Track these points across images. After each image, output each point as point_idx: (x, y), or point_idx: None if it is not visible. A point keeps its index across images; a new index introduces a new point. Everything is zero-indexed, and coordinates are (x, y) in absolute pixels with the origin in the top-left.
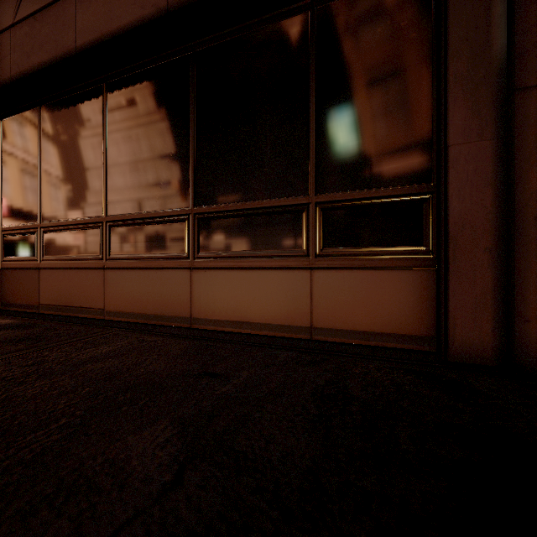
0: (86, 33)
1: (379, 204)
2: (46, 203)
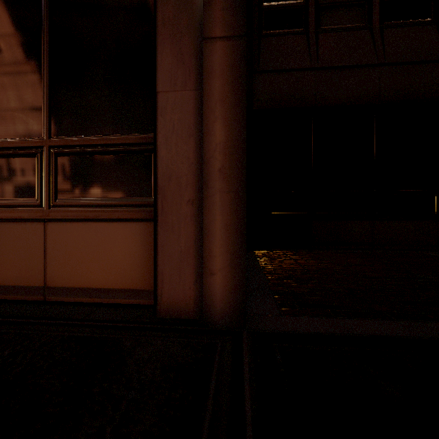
0: None
1: (113, 152)
2: None
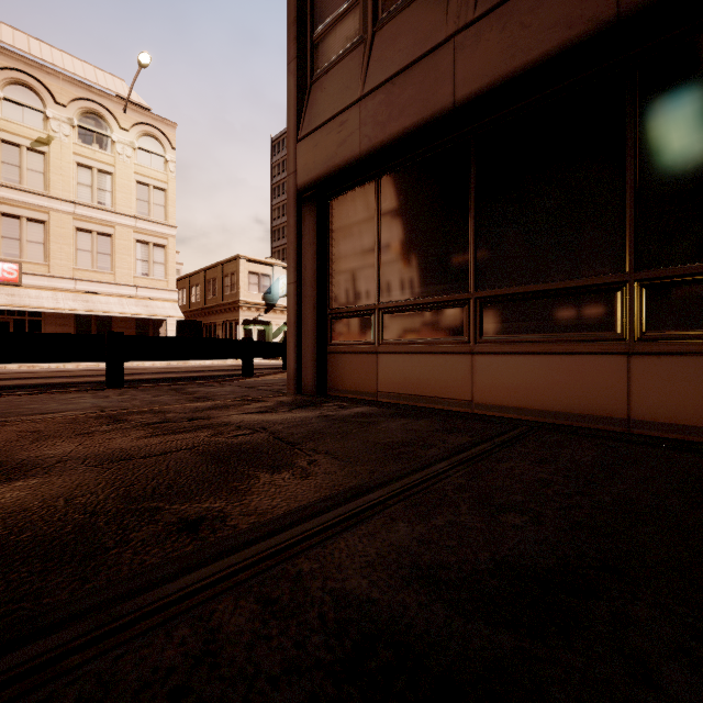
0: (469, 82)
1: None
2: (386, 282)
